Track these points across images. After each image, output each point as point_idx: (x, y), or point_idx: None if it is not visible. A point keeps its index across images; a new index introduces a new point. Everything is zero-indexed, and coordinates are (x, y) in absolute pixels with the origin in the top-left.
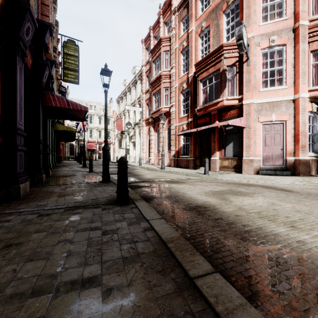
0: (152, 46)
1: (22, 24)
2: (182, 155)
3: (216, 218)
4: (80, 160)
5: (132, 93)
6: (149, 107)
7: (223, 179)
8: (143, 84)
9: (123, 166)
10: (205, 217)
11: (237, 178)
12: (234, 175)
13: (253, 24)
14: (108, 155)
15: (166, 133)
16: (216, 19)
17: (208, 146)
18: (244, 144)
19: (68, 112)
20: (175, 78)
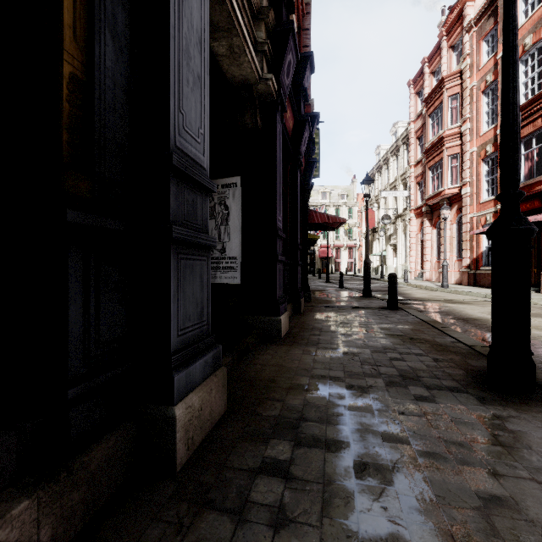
0: (427, 90)
1: (311, 174)
2: (485, 265)
3: (479, 324)
4: (319, 273)
5: (391, 166)
6: (421, 187)
7: None
8: (410, 151)
9: (393, 279)
10: (469, 323)
11: None
12: None
13: None
14: (369, 269)
15: (453, 230)
16: None
17: None
18: None
19: (322, 222)
20: (471, 137)
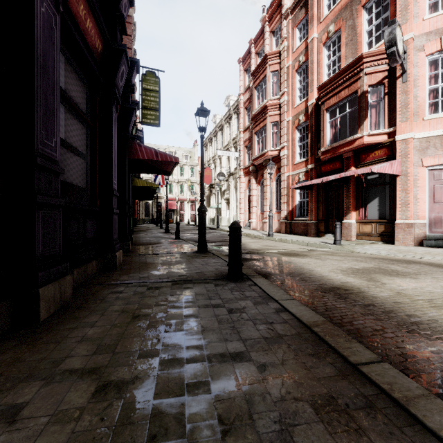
0: (253, 67)
1: (118, 69)
2: (298, 216)
3: (365, 304)
4: (161, 223)
5: (225, 132)
6: (249, 151)
7: (365, 252)
8: (240, 119)
9: (237, 233)
10: (349, 302)
11: (386, 250)
12: (382, 246)
13: (412, 18)
14: (205, 218)
15: (273, 186)
16: (352, 18)
17: (337, 204)
18: (398, 201)
19: (154, 164)
20: (287, 108)
